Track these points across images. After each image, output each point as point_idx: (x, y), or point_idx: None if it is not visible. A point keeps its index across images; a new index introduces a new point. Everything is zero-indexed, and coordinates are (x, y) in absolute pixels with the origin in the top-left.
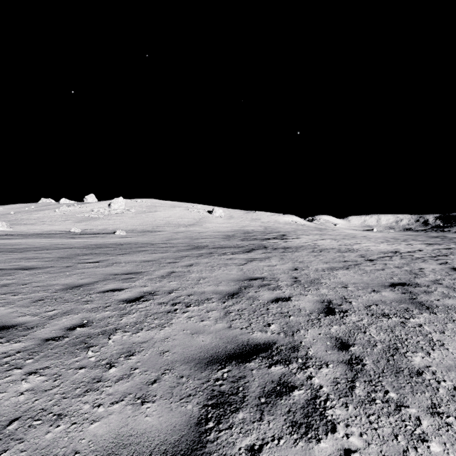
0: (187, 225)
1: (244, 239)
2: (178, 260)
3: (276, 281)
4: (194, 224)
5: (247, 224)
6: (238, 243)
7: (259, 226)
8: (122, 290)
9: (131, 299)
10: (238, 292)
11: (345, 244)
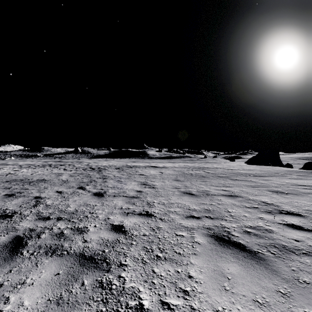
0: None
1: None
2: None
3: None
4: None
5: None
6: None
7: None
8: None
9: None
10: None
11: None
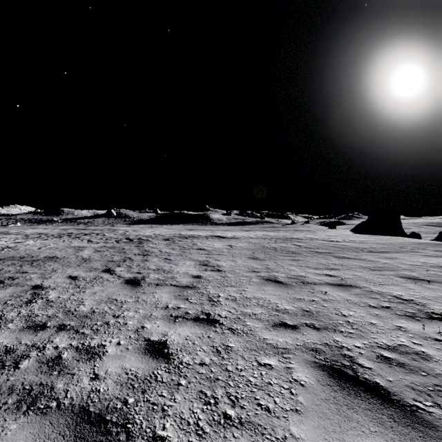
0: None
1: None
2: None
3: None
4: None
5: None
6: None
7: None
8: None
9: None
10: None
11: None
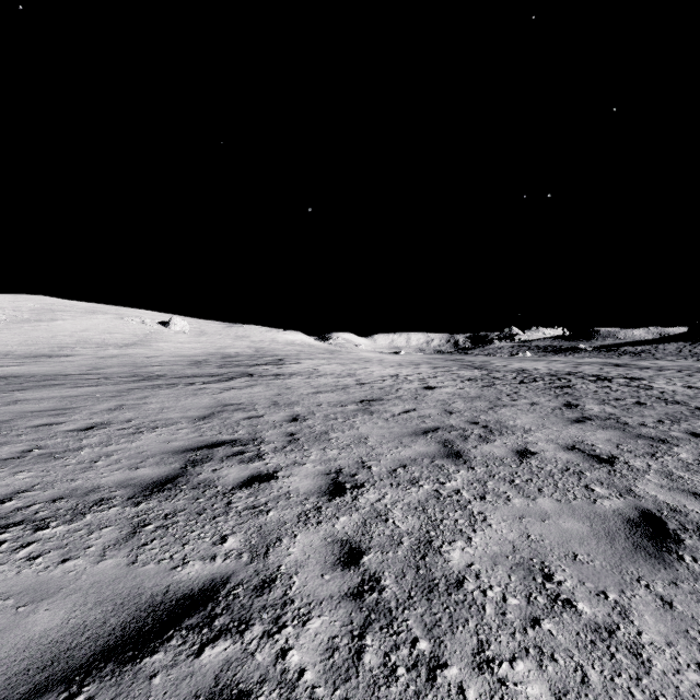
0: (123, 345)
1: (222, 365)
2: (125, 393)
3: (253, 405)
4: (136, 343)
5: (229, 343)
6: (213, 371)
7: (248, 347)
8: (60, 424)
9: (81, 429)
10: (210, 415)
11: (351, 369)
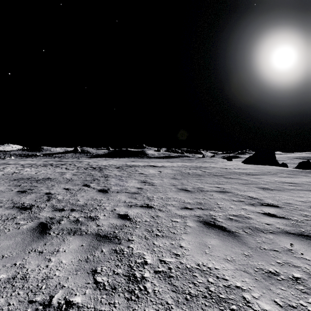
0: None
1: None
2: None
3: None
4: None
5: None
6: None
7: None
8: None
9: None
10: None
11: None
